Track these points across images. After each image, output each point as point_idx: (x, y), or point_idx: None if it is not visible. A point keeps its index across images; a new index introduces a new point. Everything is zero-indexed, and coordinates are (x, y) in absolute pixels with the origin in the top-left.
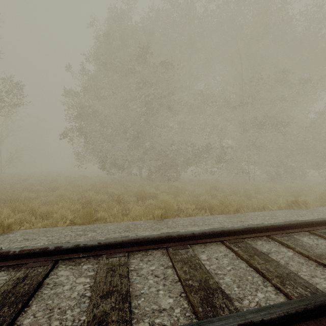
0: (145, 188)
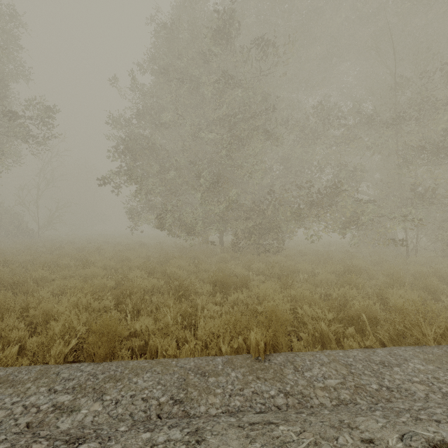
0: (228, 267)
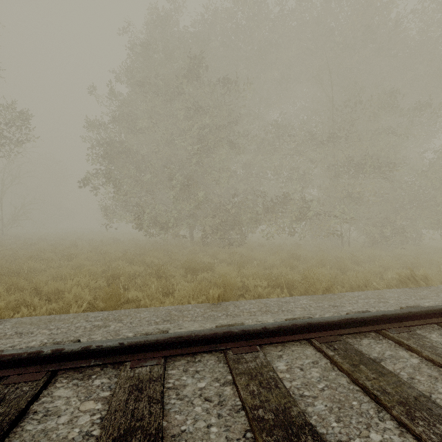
0: (197, 256)
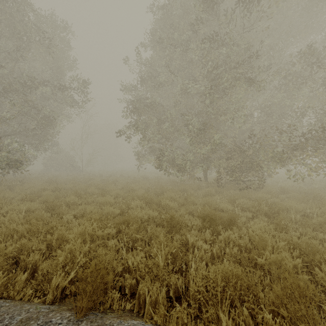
0: (214, 201)
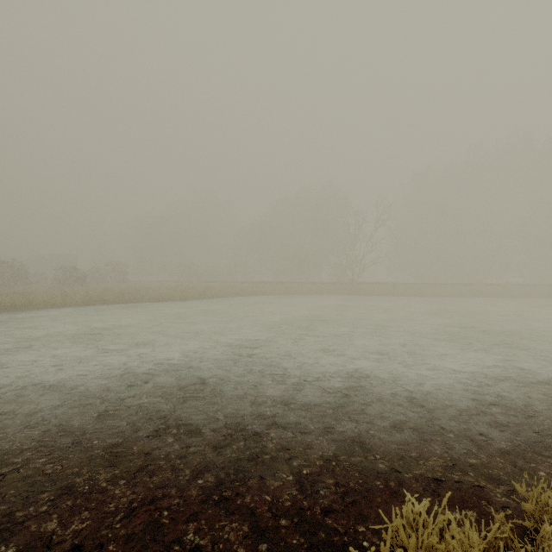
0: None
